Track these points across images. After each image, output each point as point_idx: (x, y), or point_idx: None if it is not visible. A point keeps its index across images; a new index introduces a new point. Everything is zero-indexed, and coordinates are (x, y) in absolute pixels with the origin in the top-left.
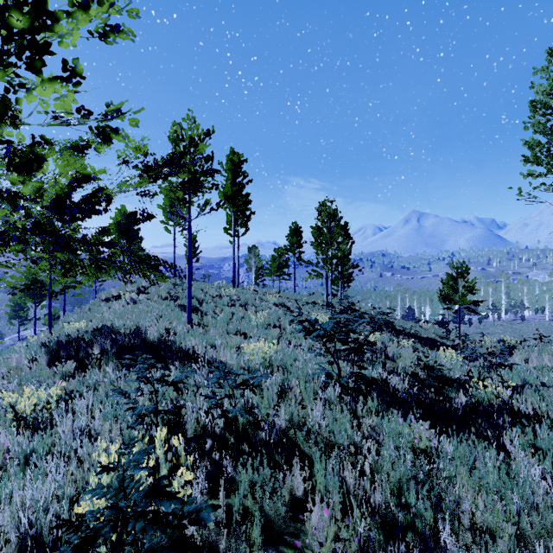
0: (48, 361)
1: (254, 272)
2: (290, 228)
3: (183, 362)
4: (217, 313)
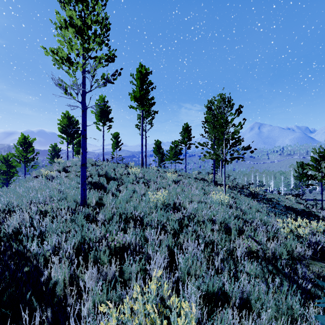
0: None
1: (158, 158)
2: (183, 127)
3: None
4: (121, 190)
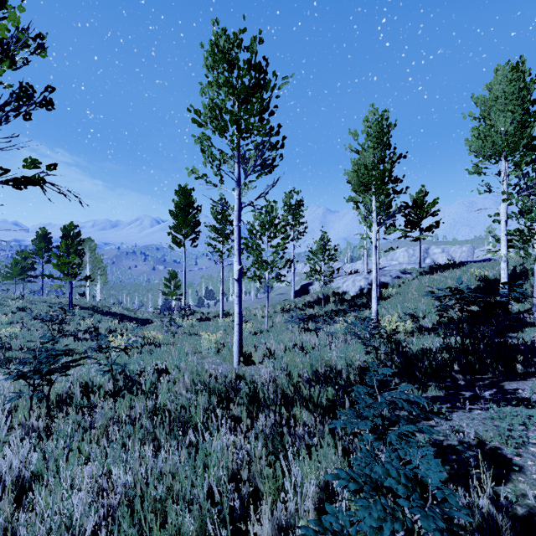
0: None
1: None
2: (38, 233)
3: None
4: None
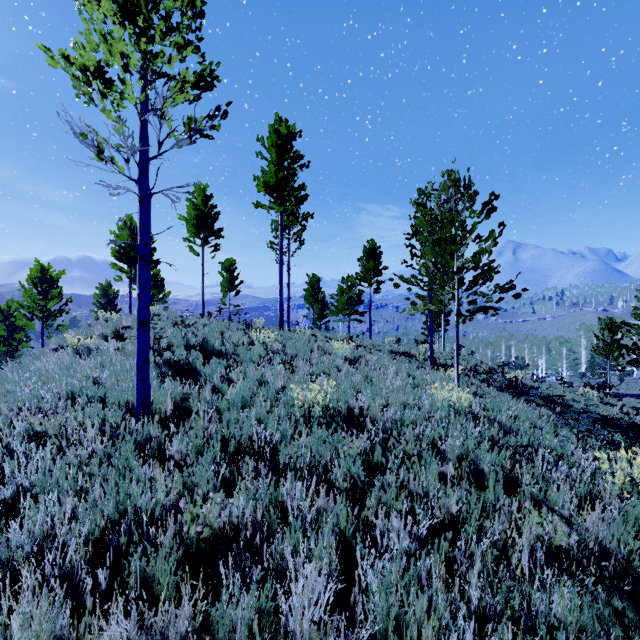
0: None
1: (314, 311)
2: (365, 248)
3: None
4: (233, 378)
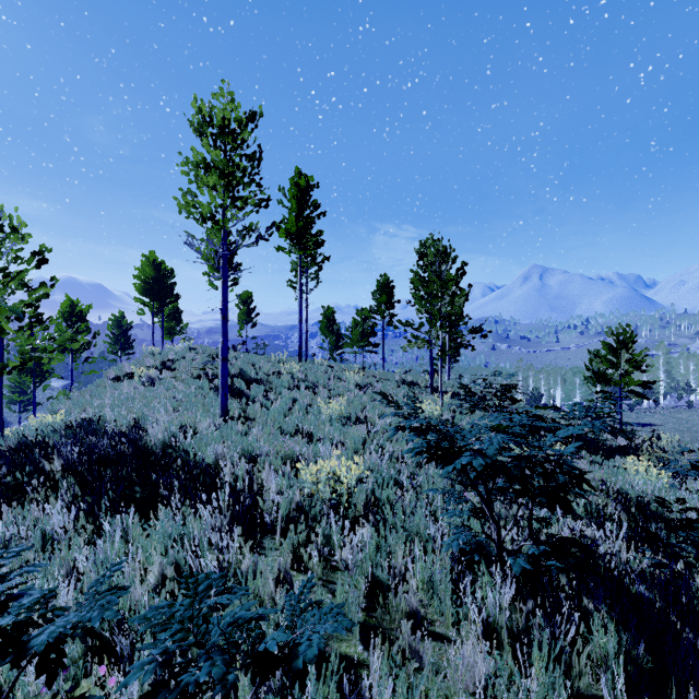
0: None
1: (329, 342)
2: (378, 282)
3: (188, 496)
4: (271, 399)
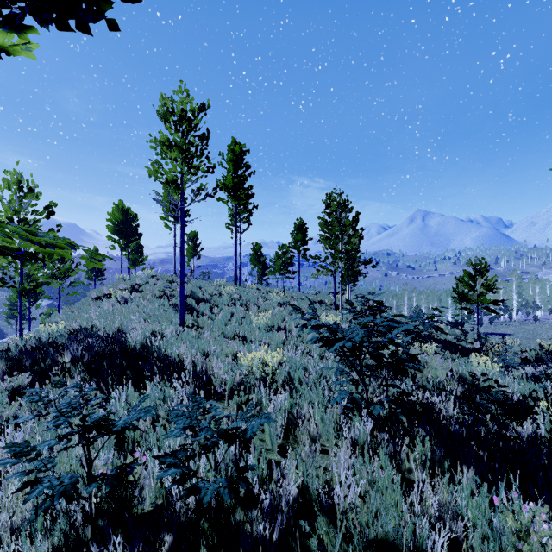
0: (5, 372)
1: (257, 271)
2: (295, 224)
3: (164, 376)
4: (215, 313)
